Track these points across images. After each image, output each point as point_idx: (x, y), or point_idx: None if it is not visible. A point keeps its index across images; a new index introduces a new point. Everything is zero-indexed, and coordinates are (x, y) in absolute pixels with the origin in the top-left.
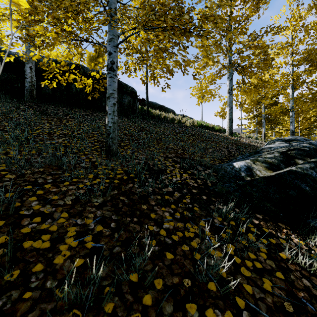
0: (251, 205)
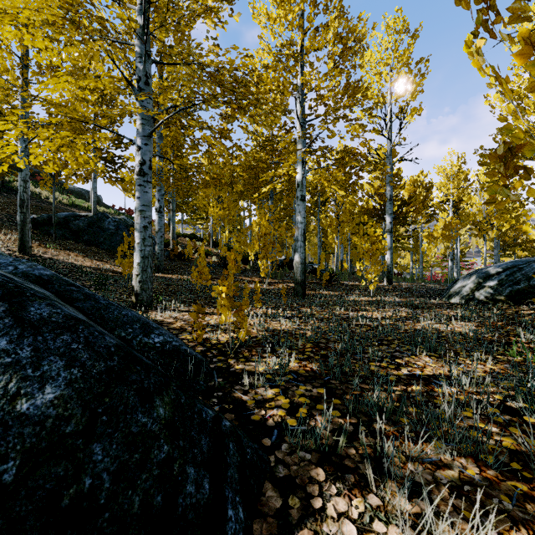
0: None
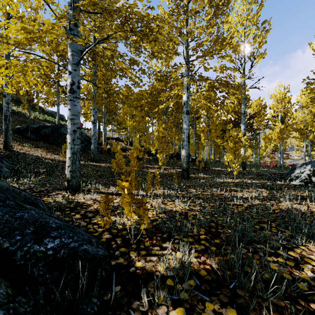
0: (13, 132)
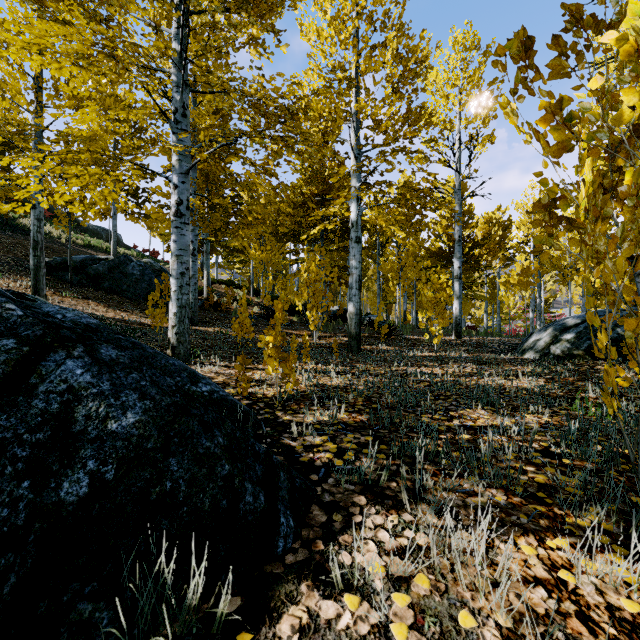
0: None
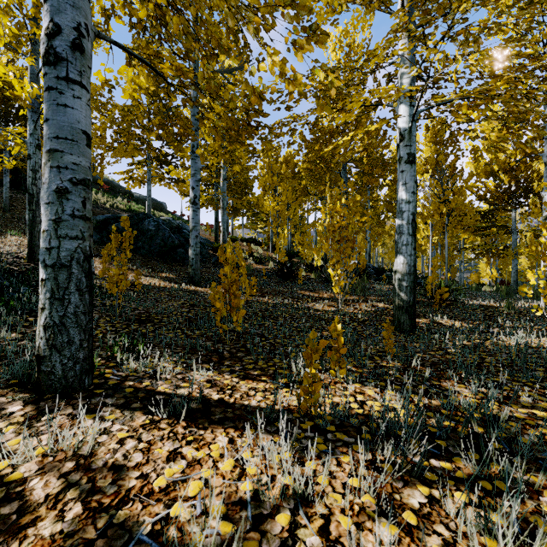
0: None
